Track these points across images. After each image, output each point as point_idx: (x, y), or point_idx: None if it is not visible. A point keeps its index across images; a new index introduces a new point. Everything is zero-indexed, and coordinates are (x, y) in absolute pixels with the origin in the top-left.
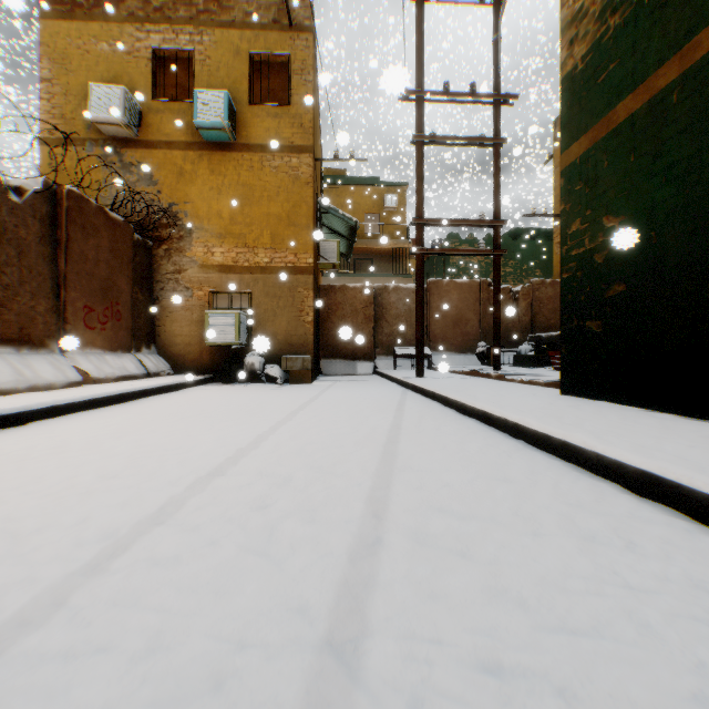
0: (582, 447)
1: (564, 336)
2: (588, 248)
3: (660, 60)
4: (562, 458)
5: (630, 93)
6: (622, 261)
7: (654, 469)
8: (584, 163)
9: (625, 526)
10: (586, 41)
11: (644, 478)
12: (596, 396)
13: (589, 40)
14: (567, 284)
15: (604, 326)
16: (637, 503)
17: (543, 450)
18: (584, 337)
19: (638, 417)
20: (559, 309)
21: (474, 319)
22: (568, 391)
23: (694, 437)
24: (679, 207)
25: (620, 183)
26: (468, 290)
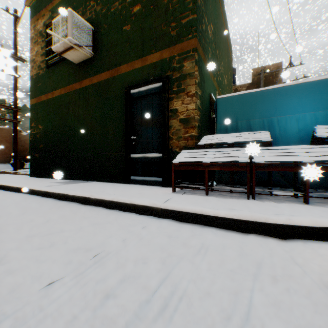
0: (11, 186)
1: (31, 158)
2: (37, 132)
3: (50, 91)
4: (8, 190)
5: (45, 94)
6: (43, 139)
7: (19, 186)
8: (36, 106)
9: (5, 195)
10: (36, 70)
11: (19, 188)
12: (38, 176)
13: (37, 71)
14: (32, 142)
15: (40, 156)
16: (15, 193)
17: (4, 189)
18: (36, 158)
19: (40, 179)
20: (30, 149)
21: (12, 147)
22: (32, 175)
23: (43, 181)
24: (52, 129)
25: (43, 117)
26: (7, 132)
